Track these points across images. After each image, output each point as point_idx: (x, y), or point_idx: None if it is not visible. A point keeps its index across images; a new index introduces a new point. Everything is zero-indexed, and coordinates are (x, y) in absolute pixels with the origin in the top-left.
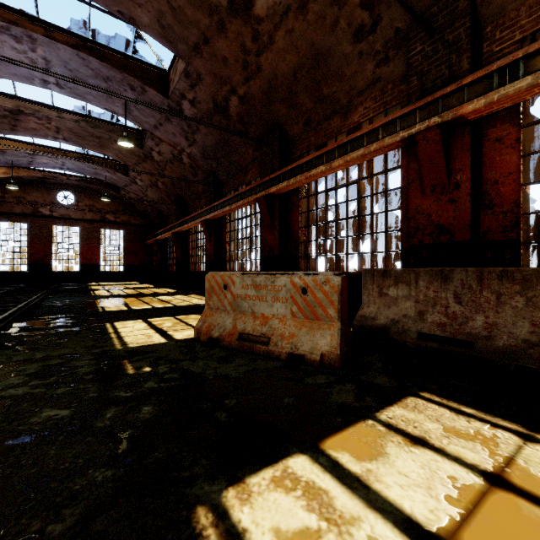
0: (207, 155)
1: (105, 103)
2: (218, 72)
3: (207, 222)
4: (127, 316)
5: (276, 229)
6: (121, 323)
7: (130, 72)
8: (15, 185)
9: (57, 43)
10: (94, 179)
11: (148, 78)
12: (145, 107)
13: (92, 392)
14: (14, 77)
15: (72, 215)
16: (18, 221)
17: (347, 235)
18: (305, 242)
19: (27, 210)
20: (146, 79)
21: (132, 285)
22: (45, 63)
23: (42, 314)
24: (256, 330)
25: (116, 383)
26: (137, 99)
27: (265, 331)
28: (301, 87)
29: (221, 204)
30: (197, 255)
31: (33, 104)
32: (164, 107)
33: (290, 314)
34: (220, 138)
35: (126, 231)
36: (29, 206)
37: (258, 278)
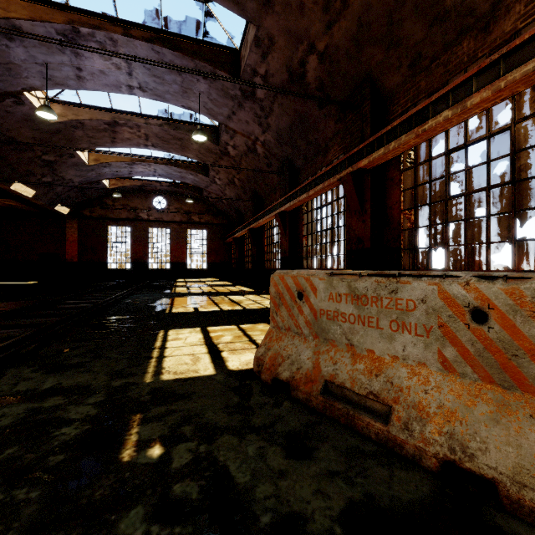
0: (281, 140)
1: (182, 100)
2: (293, 27)
3: (281, 215)
4: (188, 322)
5: (367, 214)
6: (175, 332)
7: (201, 57)
8: (119, 193)
9: (134, 40)
10: (182, 183)
11: (218, 60)
12: (218, 96)
13: (15, 529)
14: (106, 87)
15: (165, 218)
16: (124, 225)
17: (488, 214)
18: (410, 230)
19: (130, 215)
20: (217, 63)
21: (211, 282)
22: (127, 67)
23: (112, 313)
24: (357, 382)
25: (79, 496)
26: (199, 71)
27: (377, 388)
28: (408, 10)
29: (297, 192)
30: (272, 251)
31: (125, 114)
32: (236, 91)
33: (438, 362)
34: (296, 116)
35: (208, 231)
36: (132, 212)
37: (361, 283)
